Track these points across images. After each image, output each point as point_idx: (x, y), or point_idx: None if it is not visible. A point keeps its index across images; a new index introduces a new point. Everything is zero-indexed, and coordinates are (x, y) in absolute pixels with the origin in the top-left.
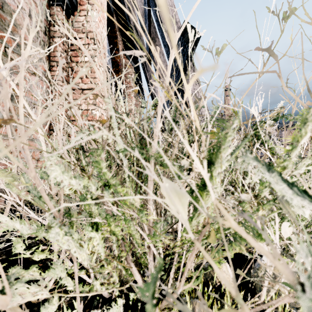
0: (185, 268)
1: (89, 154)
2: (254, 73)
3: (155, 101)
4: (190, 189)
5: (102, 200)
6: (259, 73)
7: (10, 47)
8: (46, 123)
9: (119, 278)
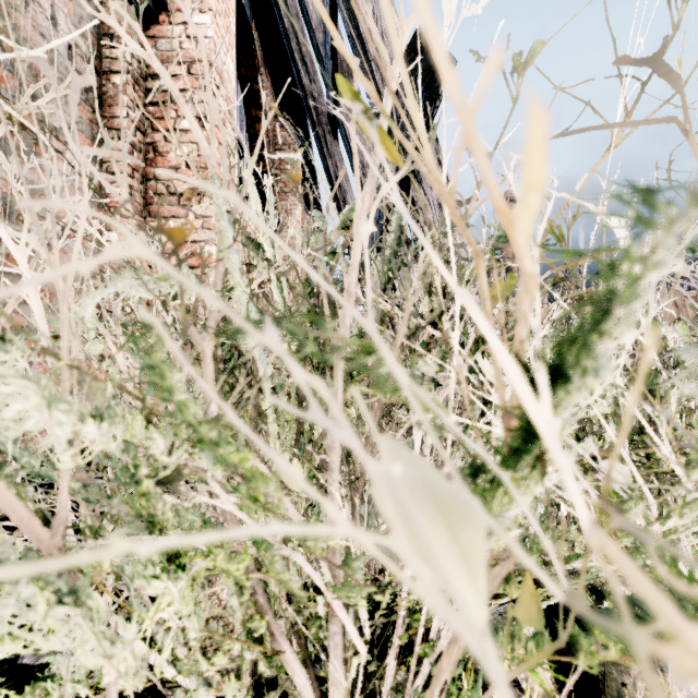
0: (436, 674)
1: (184, 345)
2: (612, 126)
3: (347, 215)
4: (471, 466)
5: (99, 555)
6: (628, 126)
7: (5, 91)
8: (92, 272)
9: (253, 665)
